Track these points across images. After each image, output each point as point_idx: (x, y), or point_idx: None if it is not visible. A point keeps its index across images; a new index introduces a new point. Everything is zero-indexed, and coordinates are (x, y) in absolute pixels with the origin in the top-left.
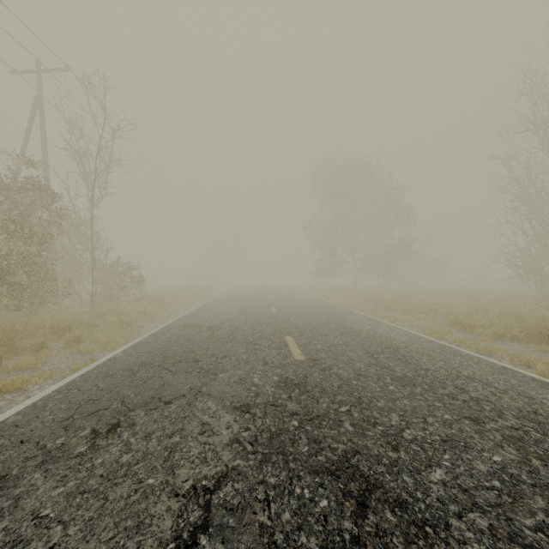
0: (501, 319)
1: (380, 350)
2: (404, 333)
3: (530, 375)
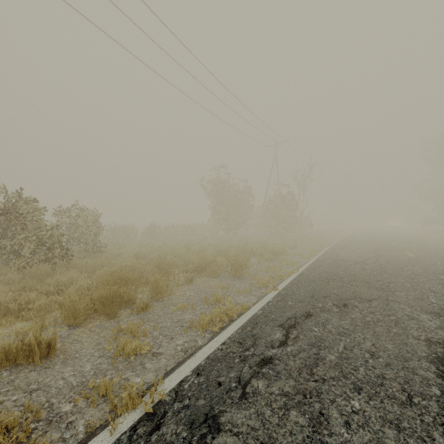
0: None
1: (427, 246)
2: None
3: None
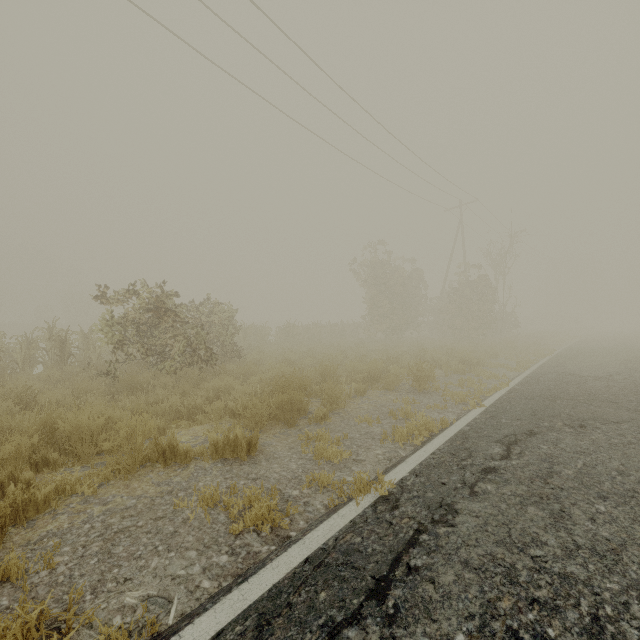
0: None
1: None
2: None
3: None
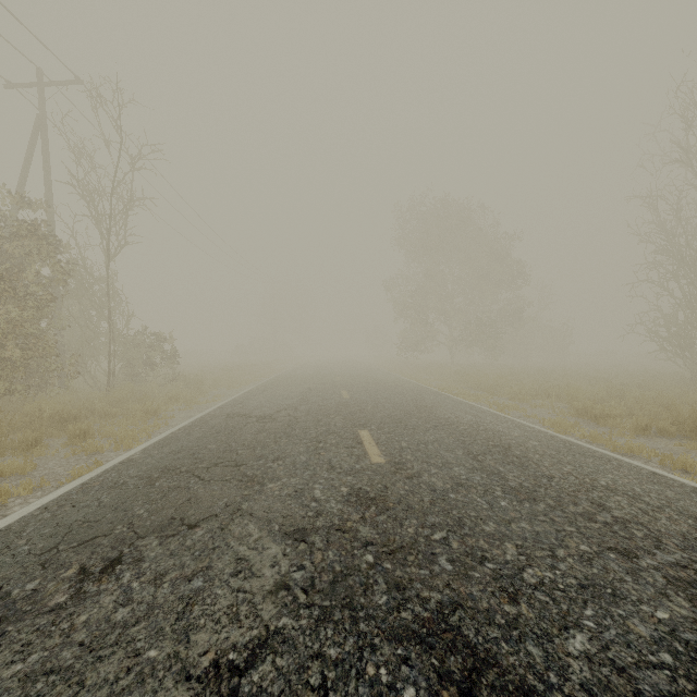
0: (643, 407)
1: (486, 449)
2: (517, 425)
3: (691, 484)
